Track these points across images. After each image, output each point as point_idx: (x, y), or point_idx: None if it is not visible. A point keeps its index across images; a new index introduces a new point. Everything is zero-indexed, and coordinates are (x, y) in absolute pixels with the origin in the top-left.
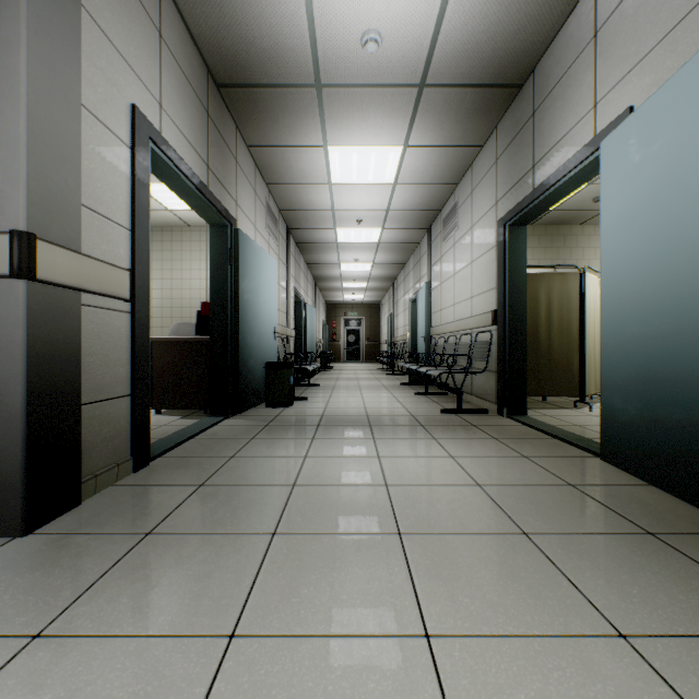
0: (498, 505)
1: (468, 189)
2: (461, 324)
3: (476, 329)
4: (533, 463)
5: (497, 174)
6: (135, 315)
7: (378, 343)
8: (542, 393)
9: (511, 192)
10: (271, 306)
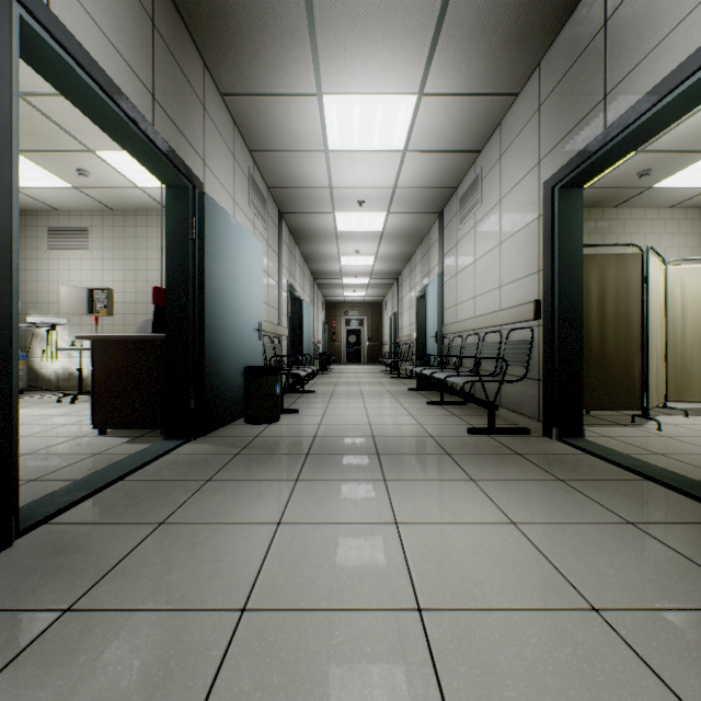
0: (675, 693)
1: (494, 155)
2: (485, 320)
3: (507, 325)
4: (655, 541)
5: (540, 124)
6: None
7: (380, 344)
8: (593, 406)
9: (565, 142)
10: (254, 297)
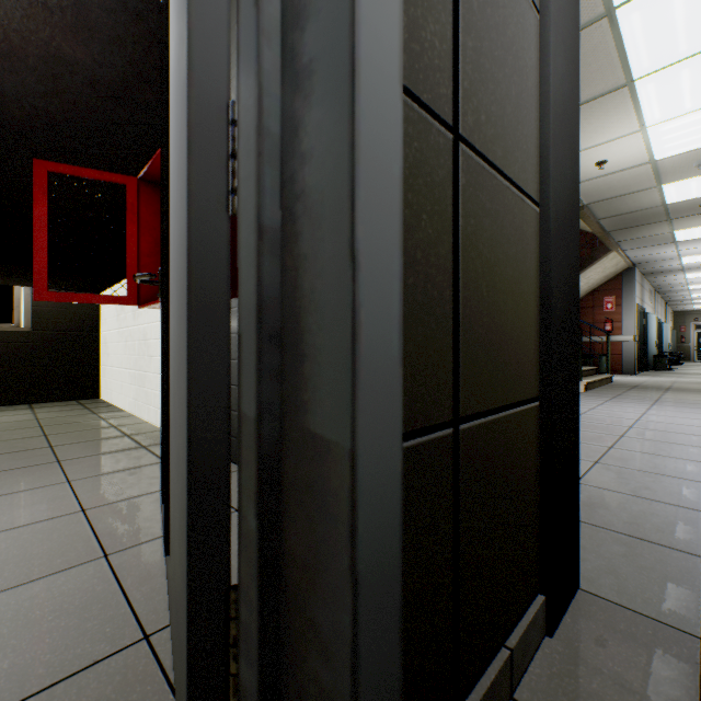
0: None
1: None
2: None
3: None
4: None
5: None
6: (637, 344)
7: None
8: None
9: None
10: (653, 334)
